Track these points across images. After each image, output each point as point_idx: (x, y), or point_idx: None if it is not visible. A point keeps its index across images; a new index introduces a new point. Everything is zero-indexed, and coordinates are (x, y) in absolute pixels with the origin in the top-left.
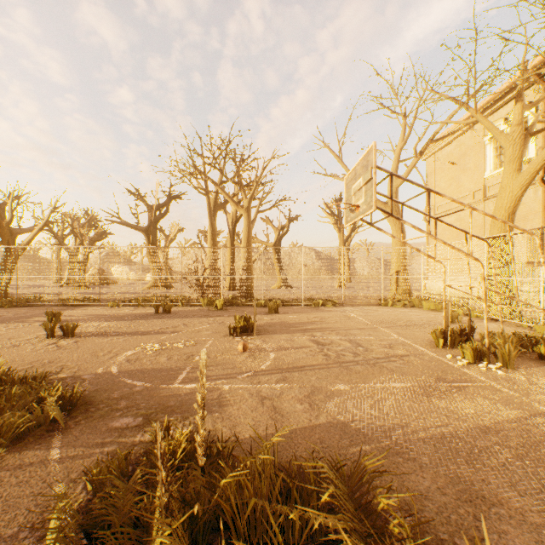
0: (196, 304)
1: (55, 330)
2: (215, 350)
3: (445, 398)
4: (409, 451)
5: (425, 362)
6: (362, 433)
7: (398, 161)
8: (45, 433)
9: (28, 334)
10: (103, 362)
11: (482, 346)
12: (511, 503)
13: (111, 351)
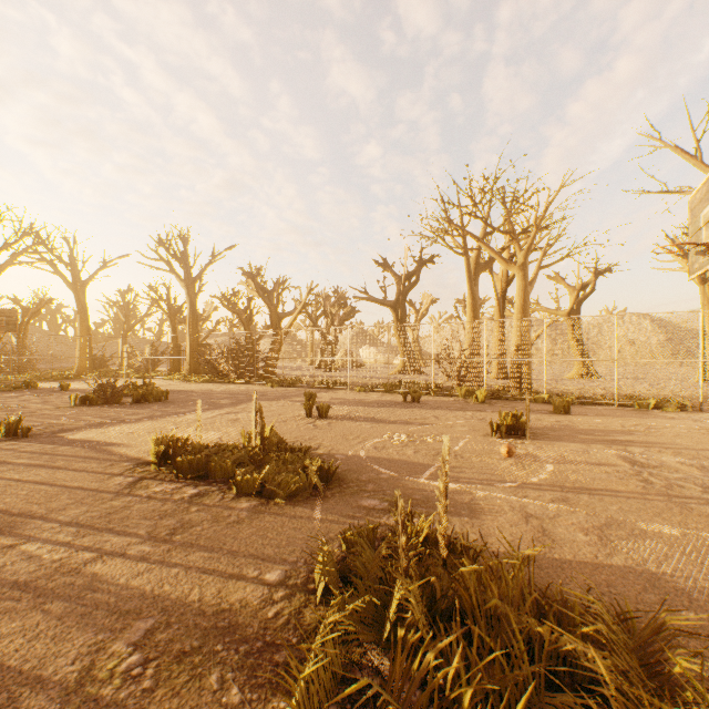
0: (450, 394)
1: (312, 411)
2: (469, 450)
3: None
4: None
5: None
6: (686, 595)
7: None
8: (310, 495)
9: (292, 412)
10: (352, 445)
11: None
12: None
13: (359, 436)
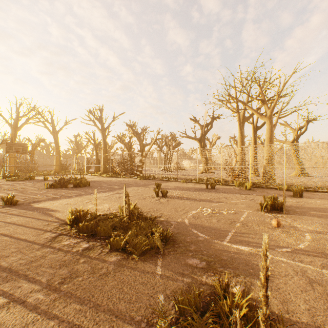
0: (230, 184)
1: (158, 193)
2: (250, 220)
3: None
4: None
5: None
6: None
7: None
8: (154, 254)
9: (148, 193)
10: (180, 215)
11: None
12: None
13: (183, 209)
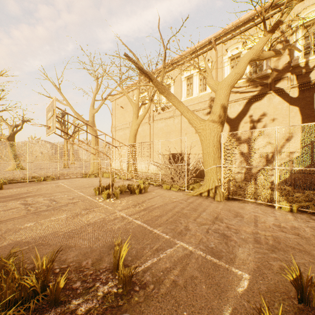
0: None
1: None
2: None
3: (82, 216)
4: (49, 242)
5: (85, 203)
6: (28, 242)
7: (94, 100)
8: None
9: None
10: None
11: (110, 191)
12: (79, 245)
13: None
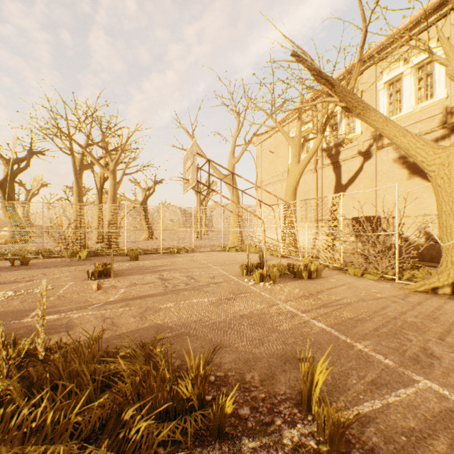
0: (59, 256)
1: None
2: (71, 291)
3: (231, 303)
4: (194, 332)
5: (230, 285)
6: (170, 327)
7: (234, 146)
8: None
9: None
10: None
11: (263, 272)
12: (235, 345)
13: None
